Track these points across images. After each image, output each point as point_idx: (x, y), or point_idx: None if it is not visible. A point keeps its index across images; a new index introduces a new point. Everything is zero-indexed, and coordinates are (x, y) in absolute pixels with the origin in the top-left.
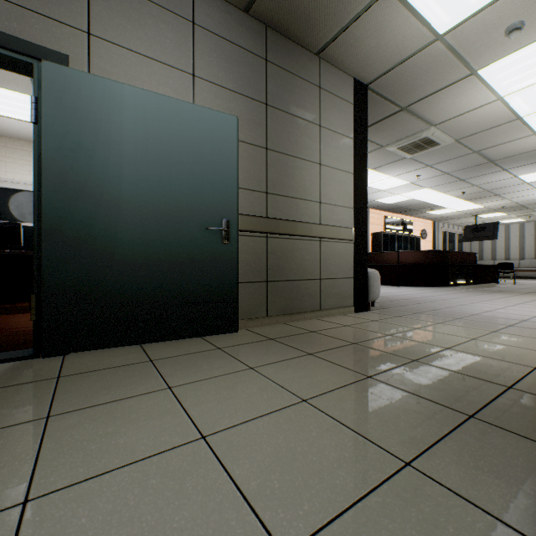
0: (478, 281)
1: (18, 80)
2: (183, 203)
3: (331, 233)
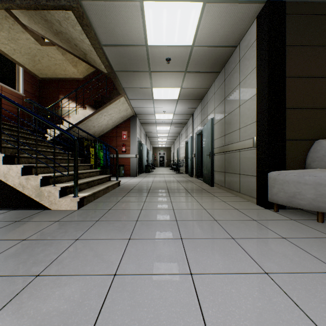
0: None
1: None
2: (207, 149)
3: (241, 145)
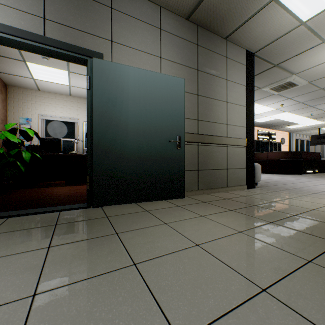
0: (321, 171)
1: (60, 63)
2: (157, 128)
3: (233, 142)
